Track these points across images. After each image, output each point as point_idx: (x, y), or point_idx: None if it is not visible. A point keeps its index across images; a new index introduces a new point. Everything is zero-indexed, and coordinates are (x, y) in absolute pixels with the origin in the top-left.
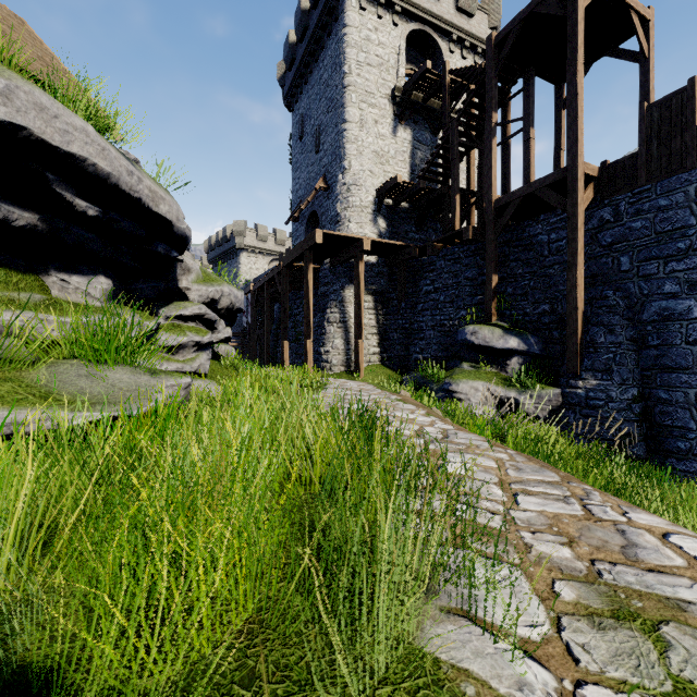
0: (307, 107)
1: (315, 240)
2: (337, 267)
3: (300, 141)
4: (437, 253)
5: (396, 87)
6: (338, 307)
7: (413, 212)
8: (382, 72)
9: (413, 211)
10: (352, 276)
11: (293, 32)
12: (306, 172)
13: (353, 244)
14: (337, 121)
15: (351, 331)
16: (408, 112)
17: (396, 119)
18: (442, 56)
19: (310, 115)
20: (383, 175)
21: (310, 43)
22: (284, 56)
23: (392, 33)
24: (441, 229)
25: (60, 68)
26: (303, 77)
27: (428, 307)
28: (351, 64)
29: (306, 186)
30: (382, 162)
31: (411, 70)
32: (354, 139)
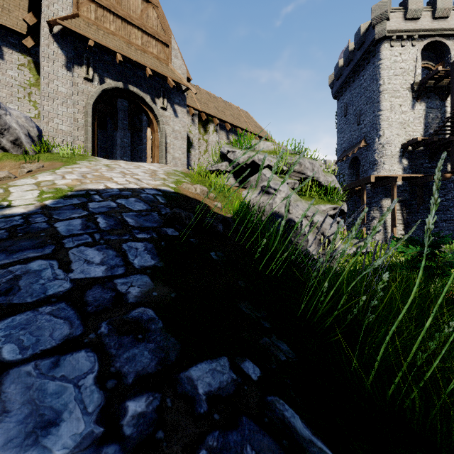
0: (350, 99)
1: (370, 180)
2: (376, 189)
3: (344, 117)
4: (447, 179)
5: (415, 83)
6: (378, 210)
7: (426, 151)
8: (404, 76)
9: (426, 151)
10: (386, 193)
11: (341, 60)
12: (349, 135)
13: (389, 178)
14: (374, 110)
15: (387, 223)
16: (423, 93)
17: (414, 99)
18: (449, 50)
19: (353, 104)
20: (405, 134)
21: (354, 67)
22: (335, 73)
23: (411, 51)
24: (448, 157)
25: (258, 126)
26: (346, 83)
27: (440, 209)
28: (384, 79)
29: (349, 142)
30: (404, 127)
31: (423, 64)
32: (386, 119)
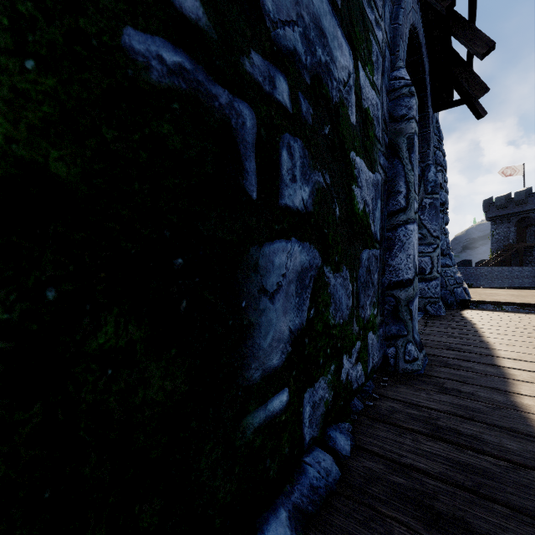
0: None
1: None
2: None
3: None
4: None
5: None
6: None
7: None
8: None
9: None
10: None
11: None
12: None
13: None
14: None
15: None
16: None
17: None
18: None
19: None
20: None
21: None
22: None
23: None
24: None
25: None
26: None
27: None
28: None
29: None
30: None
31: None
32: None
